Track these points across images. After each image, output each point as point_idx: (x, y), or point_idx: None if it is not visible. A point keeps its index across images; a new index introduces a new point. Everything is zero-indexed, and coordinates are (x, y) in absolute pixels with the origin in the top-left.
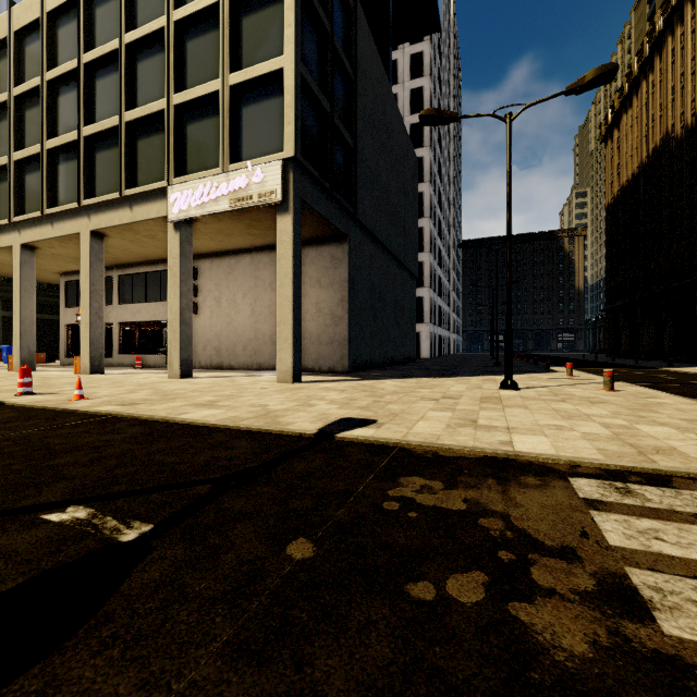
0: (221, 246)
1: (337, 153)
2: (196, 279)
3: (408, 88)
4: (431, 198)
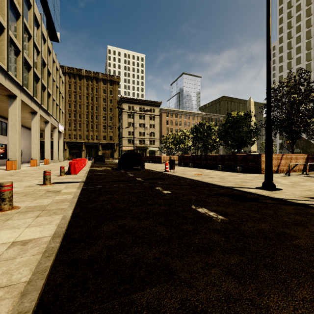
0: (28, 125)
1: None
2: None
3: None
4: None
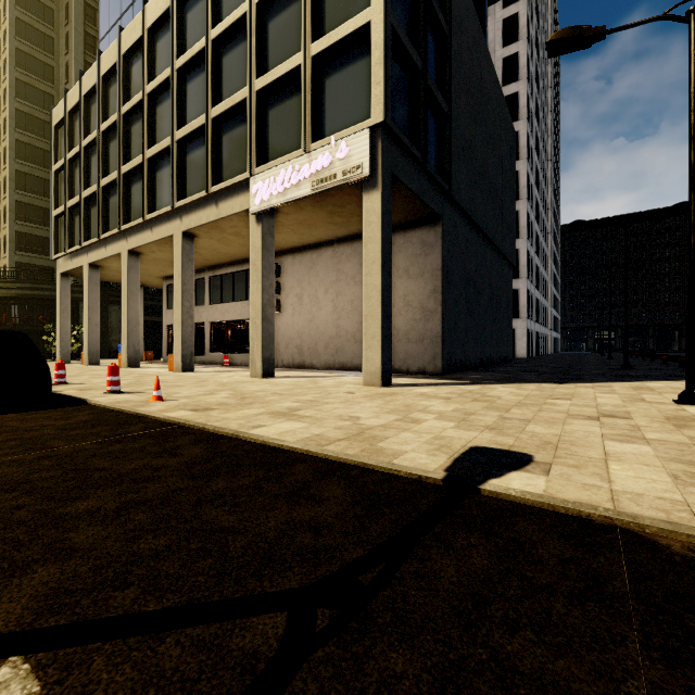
0: (303, 240)
1: (429, 121)
2: (279, 276)
3: (501, 57)
4: (528, 177)
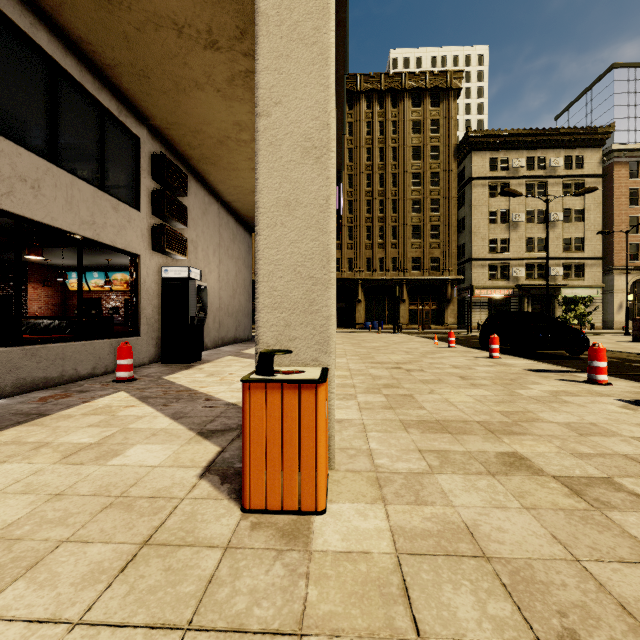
0: (231, 185)
1: None
2: (179, 195)
3: None
4: None
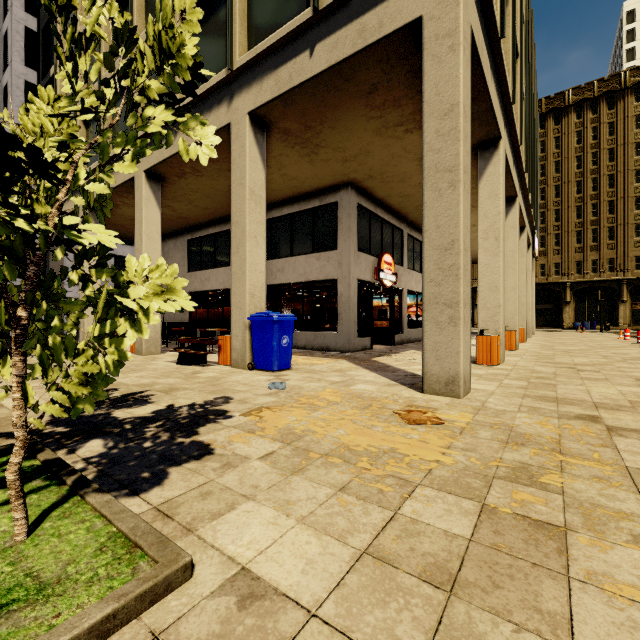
0: None
1: None
2: None
3: None
4: None
